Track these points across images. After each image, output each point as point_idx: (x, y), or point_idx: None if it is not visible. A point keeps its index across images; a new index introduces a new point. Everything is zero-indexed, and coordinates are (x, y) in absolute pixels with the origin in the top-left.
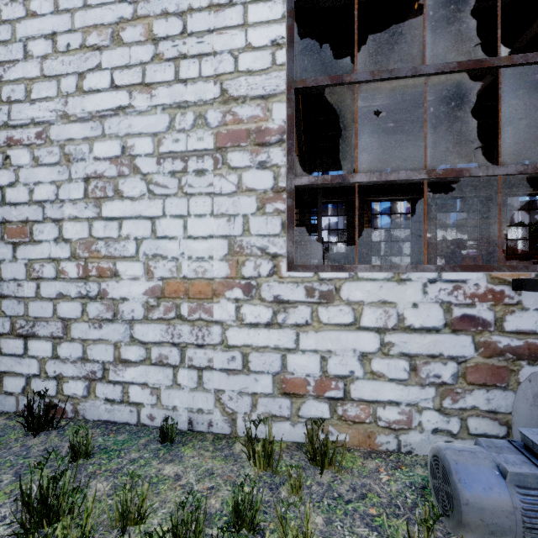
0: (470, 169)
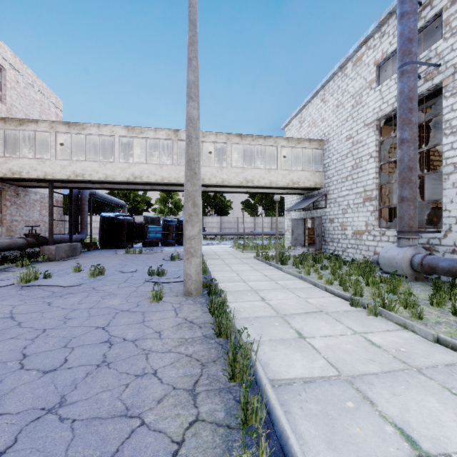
0: None
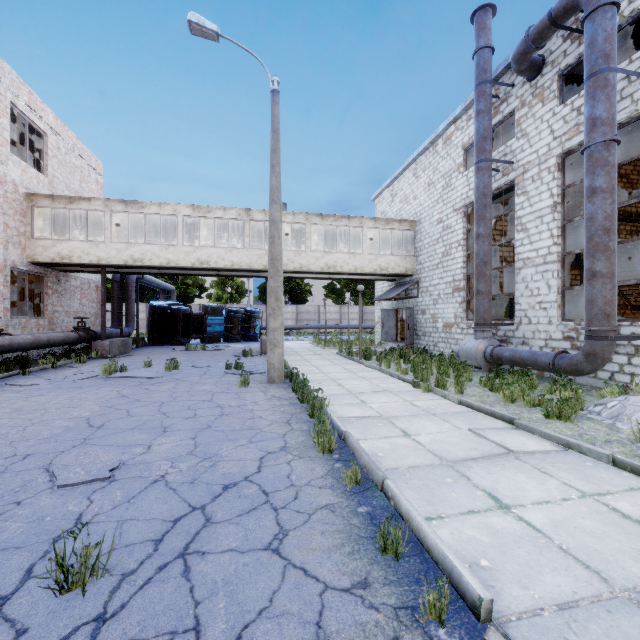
0: (496, 295)
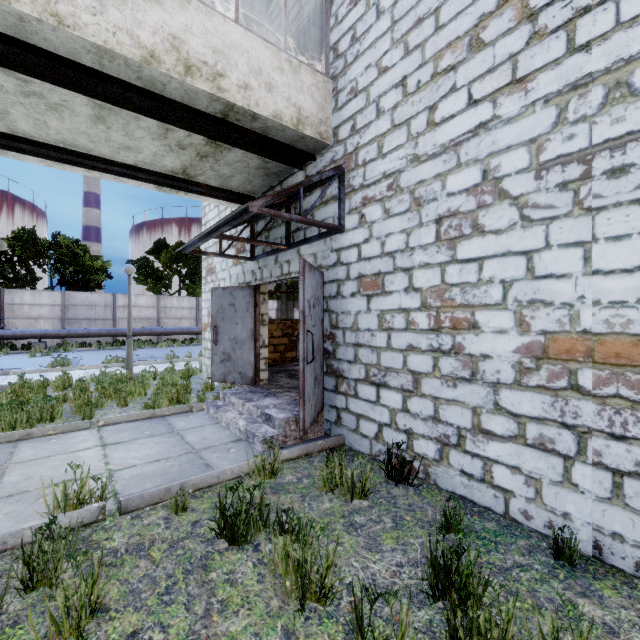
0: None
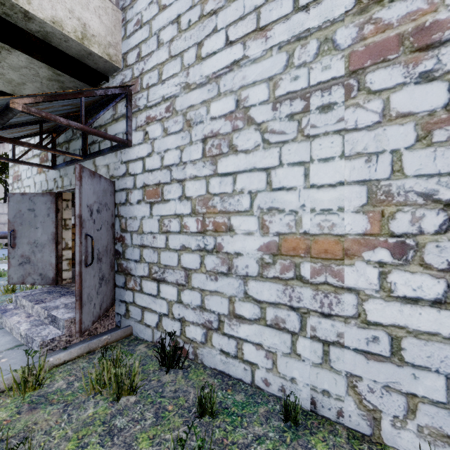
0: None
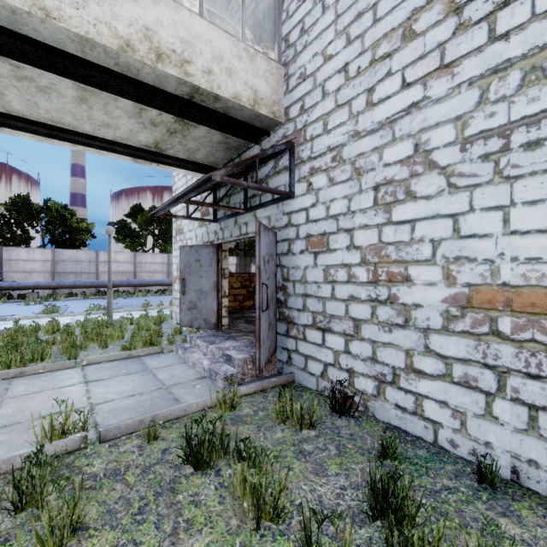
0: None
